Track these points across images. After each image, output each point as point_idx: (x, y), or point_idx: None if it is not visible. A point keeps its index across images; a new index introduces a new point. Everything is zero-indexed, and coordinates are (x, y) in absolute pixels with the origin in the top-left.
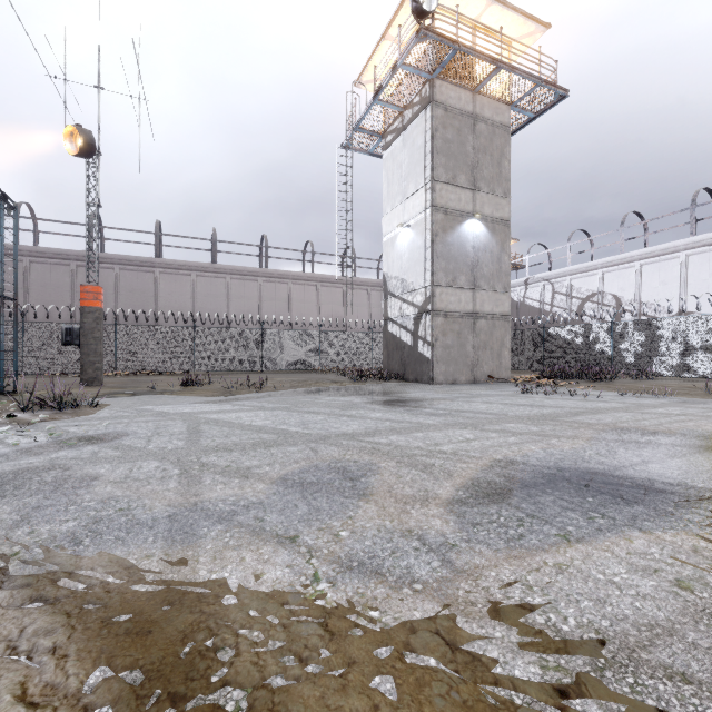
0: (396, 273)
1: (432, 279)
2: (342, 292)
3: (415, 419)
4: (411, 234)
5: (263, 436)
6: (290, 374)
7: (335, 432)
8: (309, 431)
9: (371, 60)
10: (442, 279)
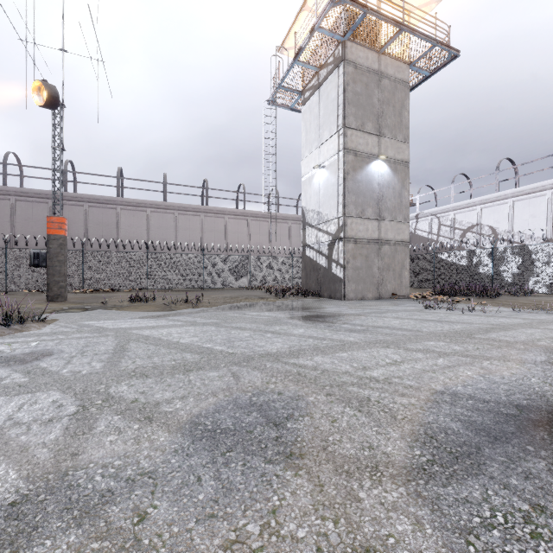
0: (313, 206)
1: (344, 211)
2: (268, 224)
3: (336, 336)
4: (325, 173)
5: (186, 357)
6: (226, 291)
7: (259, 351)
8: (234, 350)
9: (291, 29)
10: (352, 211)
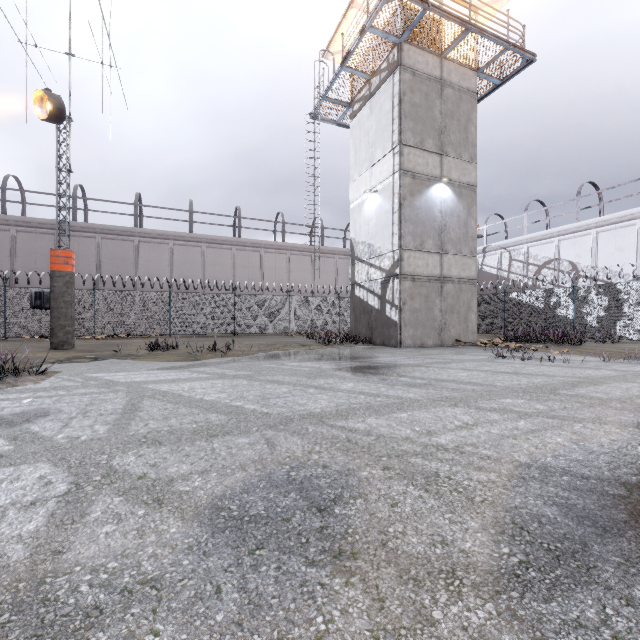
0: (363, 238)
1: (400, 243)
2: (310, 259)
3: (393, 392)
4: (378, 199)
5: (210, 418)
6: (261, 337)
7: (300, 411)
8: (269, 409)
9: (338, 30)
10: (410, 243)
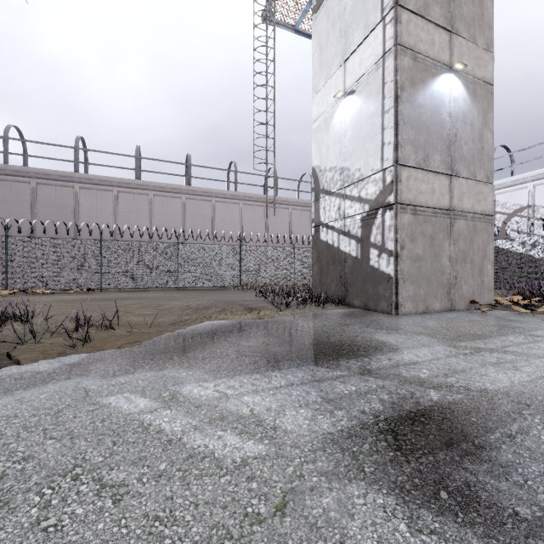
0: (333, 162)
1: (395, 156)
2: (264, 210)
3: None
4: (356, 101)
5: None
6: (206, 292)
7: None
8: None
9: None
10: (410, 156)
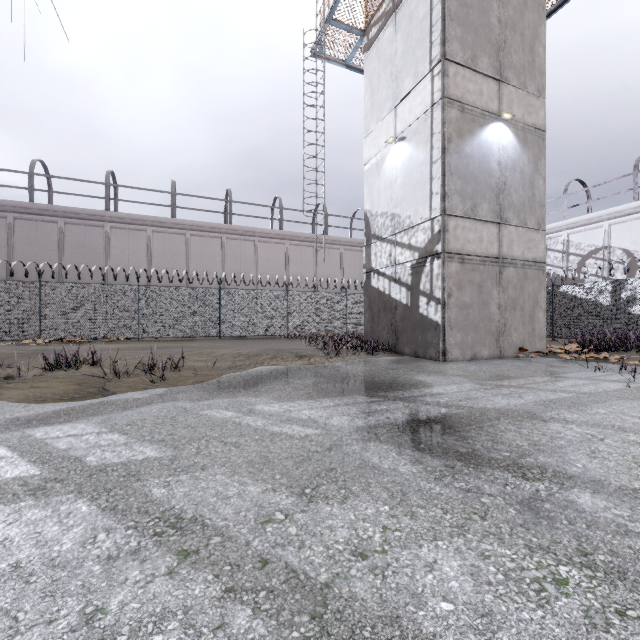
0: (384, 207)
1: (443, 206)
2: (312, 251)
3: None
4: (406, 148)
5: None
6: (251, 341)
7: None
8: None
9: None
10: (457, 206)
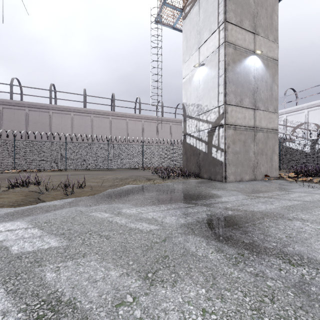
0: (193, 101)
1: (225, 99)
2: (156, 124)
3: None
4: (205, 69)
5: None
6: (124, 171)
7: None
8: None
9: None
10: (232, 100)
